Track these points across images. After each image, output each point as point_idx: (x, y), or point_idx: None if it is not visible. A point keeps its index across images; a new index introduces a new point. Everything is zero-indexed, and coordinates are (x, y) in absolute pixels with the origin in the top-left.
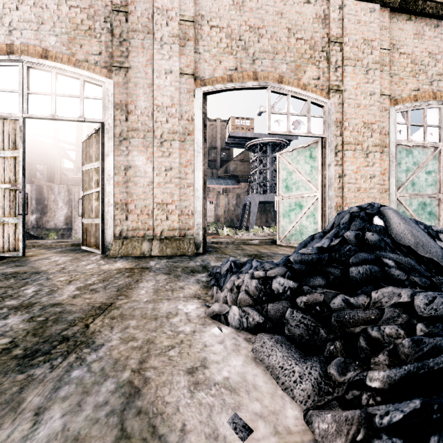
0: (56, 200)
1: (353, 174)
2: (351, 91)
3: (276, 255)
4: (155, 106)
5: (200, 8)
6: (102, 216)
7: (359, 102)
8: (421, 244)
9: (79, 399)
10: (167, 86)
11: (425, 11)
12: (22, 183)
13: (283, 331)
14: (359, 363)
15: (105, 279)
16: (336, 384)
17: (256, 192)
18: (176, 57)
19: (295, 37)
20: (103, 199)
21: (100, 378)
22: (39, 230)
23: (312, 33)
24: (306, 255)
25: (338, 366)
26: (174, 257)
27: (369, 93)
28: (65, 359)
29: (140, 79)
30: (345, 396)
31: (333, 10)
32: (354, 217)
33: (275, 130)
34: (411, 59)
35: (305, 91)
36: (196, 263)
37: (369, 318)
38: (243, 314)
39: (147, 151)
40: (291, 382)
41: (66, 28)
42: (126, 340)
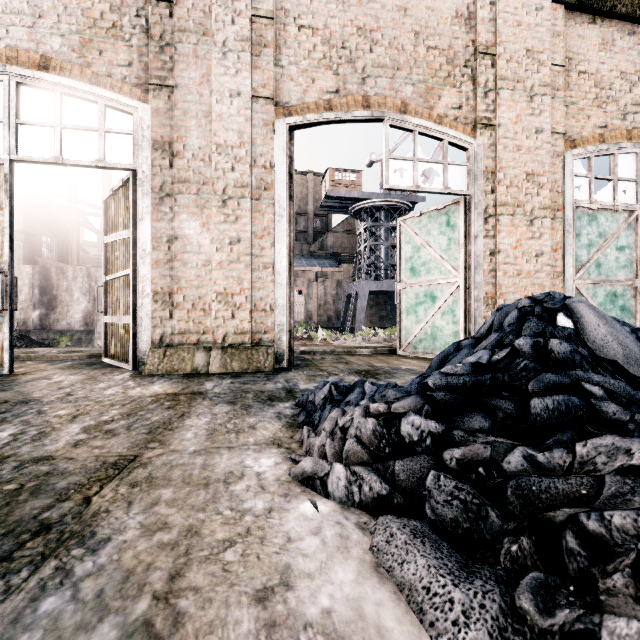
0: (70, 288)
1: (511, 250)
2: (509, 126)
3: (398, 371)
4: (214, 145)
5: None
6: (134, 312)
7: (520, 143)
8: (634, 358)
9: None
10: (232, 115)
11: (616, 10)
12: (8, 261)
13: (423, 512)
14: (576, 590)
15: (132, 412)
16: (536, 633)
17: (365, 278)
18: (247, 72)
19: (426, 45)
20: (135, 286)
21: (92, 615)
22: (45, 334)
23: (451, 40)
24: (455, 376)
25: (534, 593)
26: (244, 374)
27: (534, 130)
28: (35, 572)
29: (191, 104)
30: None
31: (482, 5)
32: (525, 314)
33: (396, 184)
34: (595, 81)
35: (440, 125)
36: (277, 385)
37: (578, 494)
38: (354, 479)
39: (203, 214)
40: (447, 623)
41: (77, 24)
42: (151, 530)
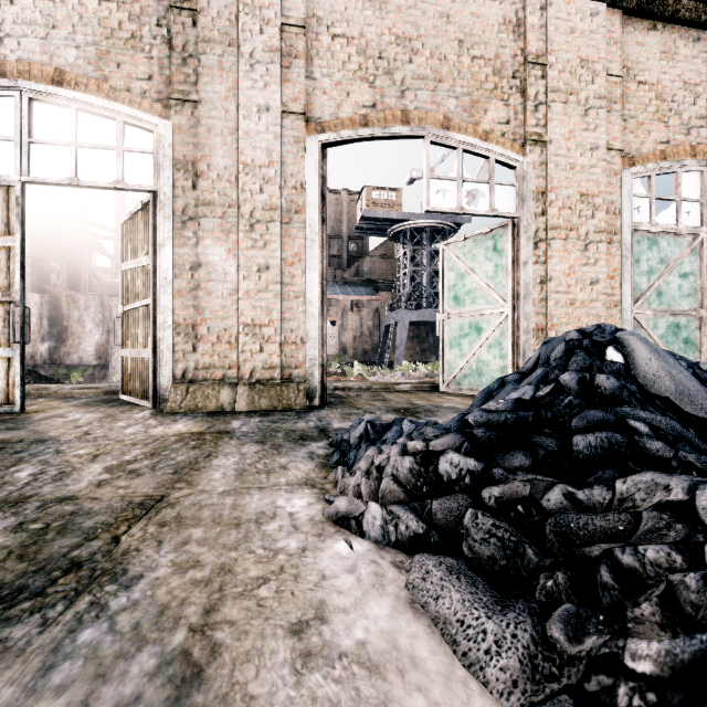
0: (82, 319)
1: (563, 277)
2: (561, 142)
3: (440, 409)
4: (241, 165)
5: (315, 5)
6: (154, 345)
7: (573, 160)
8: (687, 394)
9: (87, 691)
10: (260, 132)
11: (678, 15)
12: (20, 290)
13: (460, 550)
14: (605, 619)
15: (155, 452)
16: (565, 659)
17: (405, 307)
18: (276, 85)
19: (471, 55)
20: (155, 317)
21: (131, 645)
22: (54, 368)
23: (497, 49)
24: (497, 413)
25: (565, 623)
26: (273, 413)
27: (589, 147)
28: (70, 606)
29: (216, 120)
30: (584, 686)
31: (532, 11)
32: (572, 347)
33: (438, 206)
34: (656, 93)
35: (486, 142)
36: (309, 423)
37: (615, 530)
38: (390, 518)
39: (229, 240)
40: (479, 652)
41: (93, 34)
42: (183, 568)
